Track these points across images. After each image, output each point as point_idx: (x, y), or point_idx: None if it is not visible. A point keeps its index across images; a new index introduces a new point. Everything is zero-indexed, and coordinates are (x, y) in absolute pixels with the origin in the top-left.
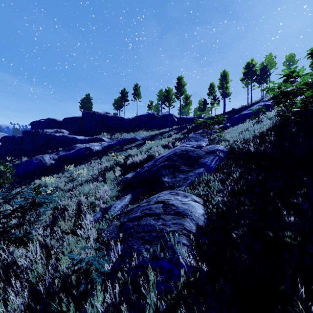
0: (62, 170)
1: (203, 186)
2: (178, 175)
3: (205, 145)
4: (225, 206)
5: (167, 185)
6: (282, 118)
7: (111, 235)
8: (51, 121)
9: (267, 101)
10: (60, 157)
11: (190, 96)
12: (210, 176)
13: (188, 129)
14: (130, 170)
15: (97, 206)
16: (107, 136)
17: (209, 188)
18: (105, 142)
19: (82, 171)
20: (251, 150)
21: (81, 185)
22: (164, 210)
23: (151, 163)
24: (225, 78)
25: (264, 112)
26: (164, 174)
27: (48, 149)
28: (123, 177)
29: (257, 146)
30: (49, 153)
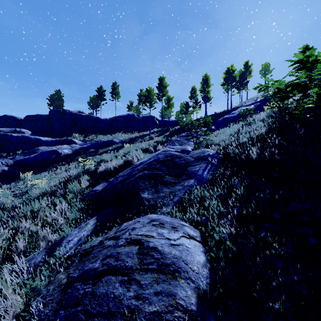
0: (17, 179)
1: (196, 205)
2: (162, 189)
3: (190, 149)
4: (235, 243)
5: (147, 204)
6: (278, 120)
7: (45, 311)
8: (8, 118)
9: (249, 106)
10: (17, 162)
11: (172, 97)
12: (205, 191)
13: (170, 132)
14: (102, 180)
15: (42, 239)
16: (80, 138)
17: (204, 209)
18: (77, 144)
19: (40, 181)
20: (253, 157)
21: (31, 201)
22: (140, 260)
23: (127, 171)
24: (207, 82)
25: (252, 114)
26: (142, 187)
27: (2, 153)
28: (91, 190)
29: (260, 151)
30: (3, 158)
